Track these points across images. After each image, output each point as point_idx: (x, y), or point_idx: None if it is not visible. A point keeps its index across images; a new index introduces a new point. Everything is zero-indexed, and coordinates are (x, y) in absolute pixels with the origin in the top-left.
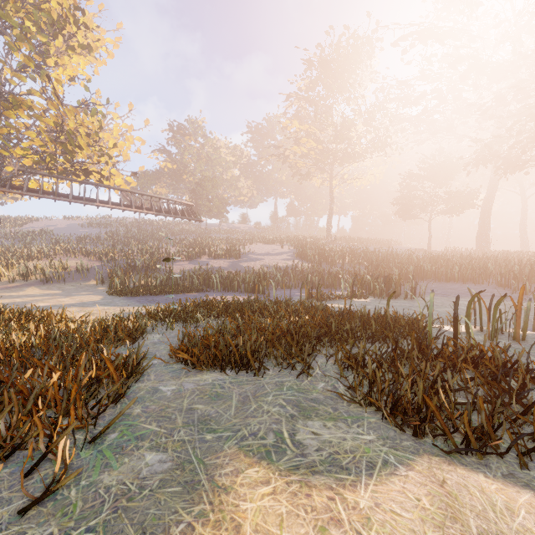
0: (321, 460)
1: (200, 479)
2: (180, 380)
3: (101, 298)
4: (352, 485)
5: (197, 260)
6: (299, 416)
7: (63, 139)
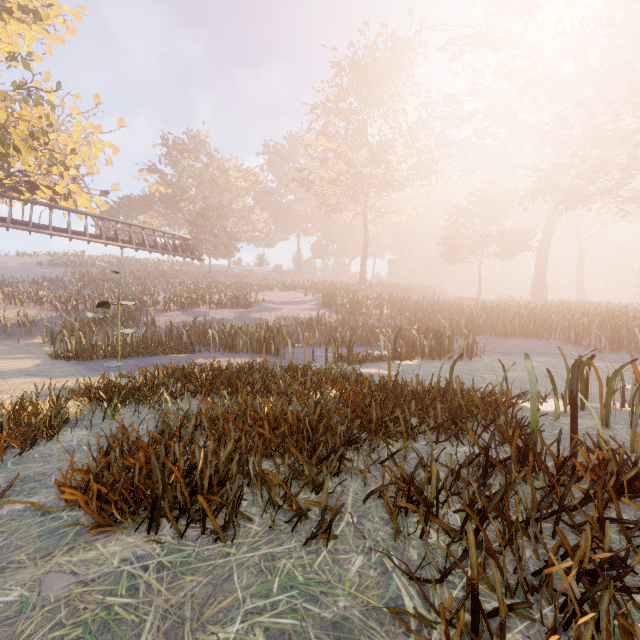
0: None
1: None
2: (45, 565)
3: (37, 363)
4: None
5: (194, 310)
6: None
7: None
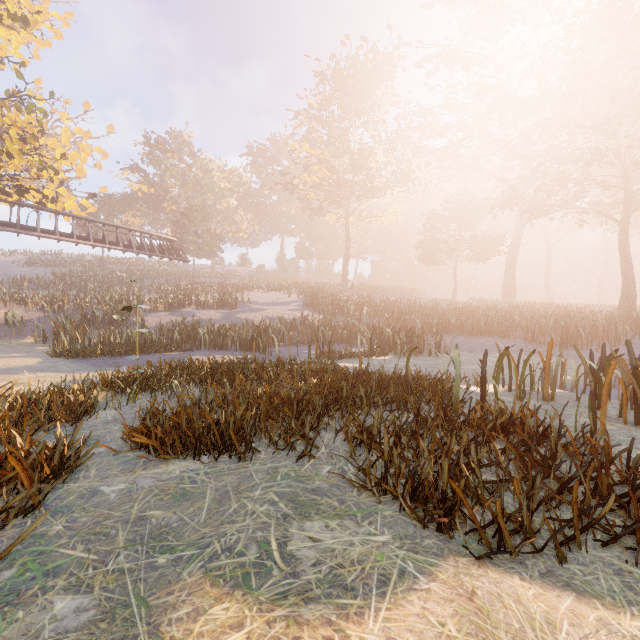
0: (319, 579)
1: (136, 633)
2: (133, 475)
3: (39, 361)
4: (358, 613)
5: (181, 310)
6: (295, 516)
7: None
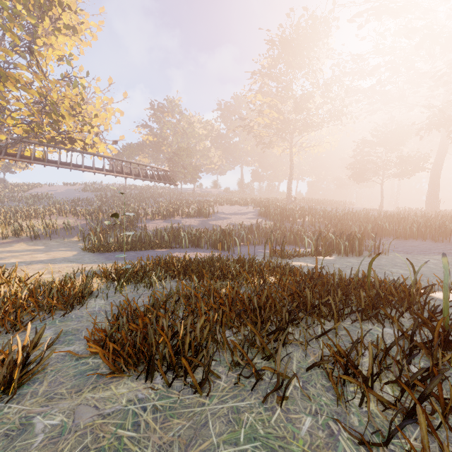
0: None
1: None
2: (77, 399)
3: (74, 254)
4: None
5: (171, 219)
6: None
7: (49, 109)
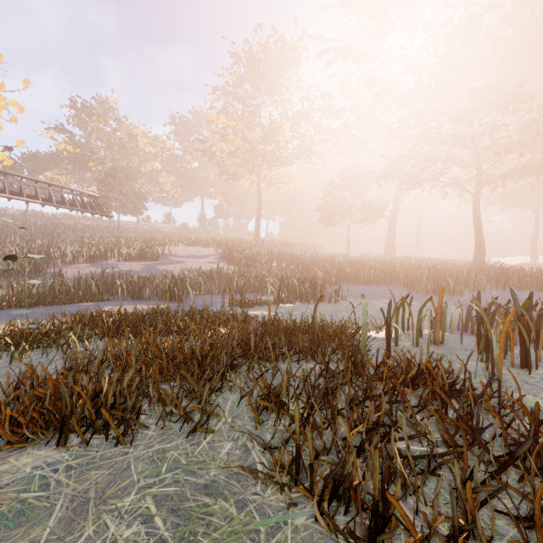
0: None
1: None
2: None
3: None
4: None
5: (102, 262)
6: (173, 542)
7: None
